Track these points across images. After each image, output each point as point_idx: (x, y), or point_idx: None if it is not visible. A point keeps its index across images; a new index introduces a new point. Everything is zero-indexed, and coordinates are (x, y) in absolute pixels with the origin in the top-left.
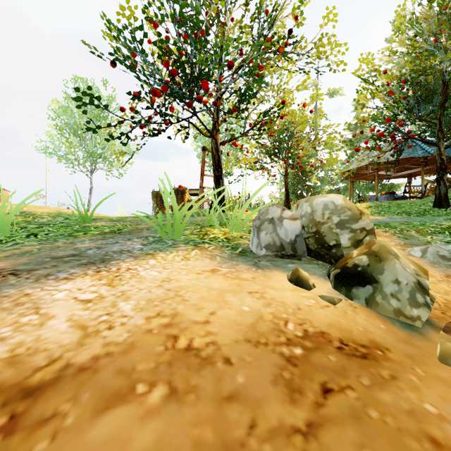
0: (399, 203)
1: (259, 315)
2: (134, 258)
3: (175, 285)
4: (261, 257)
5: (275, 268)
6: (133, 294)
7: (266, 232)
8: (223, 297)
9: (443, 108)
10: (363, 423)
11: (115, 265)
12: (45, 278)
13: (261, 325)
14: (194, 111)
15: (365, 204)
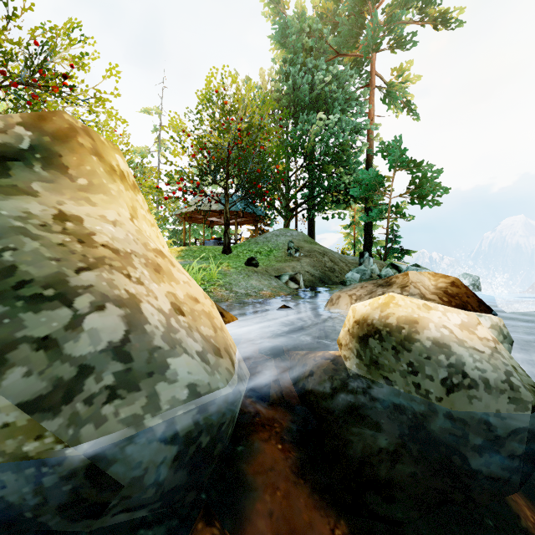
0: (206, 248)
1: None
2: None
3: None
4: None
5: None
6: None
7: None
8: None
9: (228, 178)
10: None
11: None
12: None
13: None
14: None
15: (181, 248)
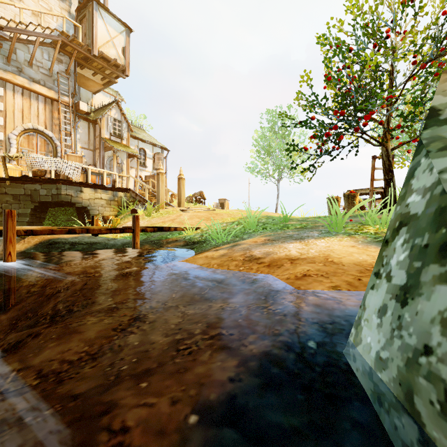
0: None
1: (365, 260)
2: (314, 239)
3: (331, 248)
4: None
5: None
6: (314, 249)
7: None
8: (352, 254)
9: None
10: None
11: (306, 240)
12: (284, 242)
13: (363, 262)
14: (362, 131)
15: None
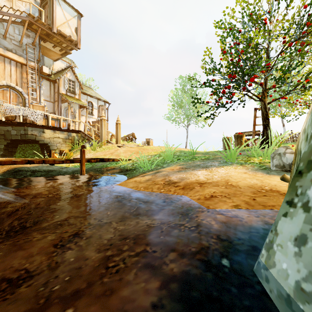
0: None
1: (256, 184)
2: (216, 167)
3: (229, 174)
4: (273, 171)
5: (277, 175)
6: (217, 175)
7: (276, 159)
8: (245, 179)
9: None
10: (269, 199)
11: (210, 168)
12: (194, 170)
13: (254, 185)
14: (247, 90)
15: None
